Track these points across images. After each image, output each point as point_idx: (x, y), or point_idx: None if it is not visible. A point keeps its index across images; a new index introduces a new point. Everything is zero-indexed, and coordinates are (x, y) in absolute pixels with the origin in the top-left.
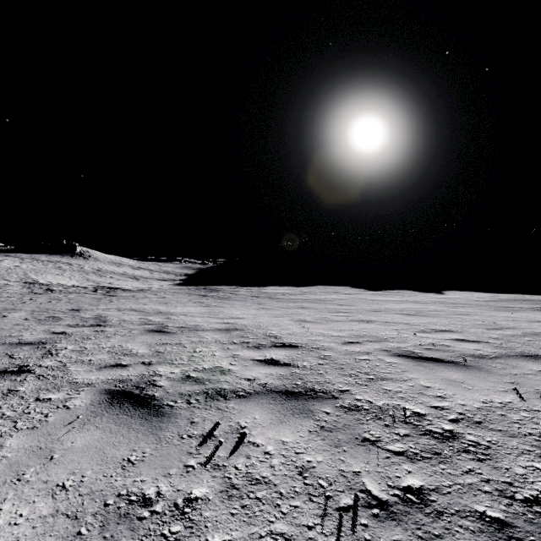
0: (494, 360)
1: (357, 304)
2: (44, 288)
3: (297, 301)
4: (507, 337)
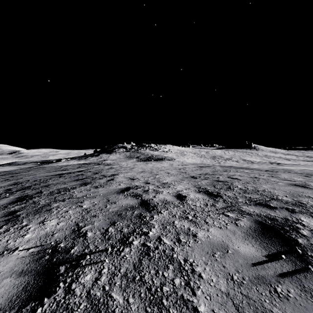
0: None
1: None
2: (250, 162)
3: None
4: None
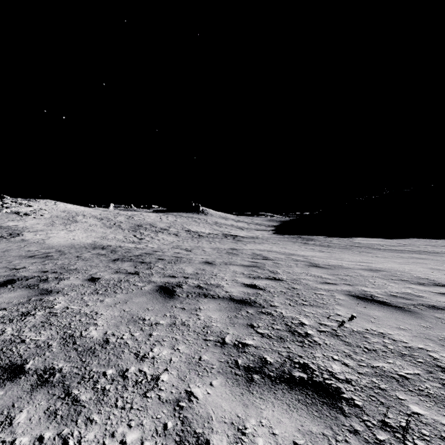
0: None
1: None
2: (197, 234)
3: (404, 252)
4: None
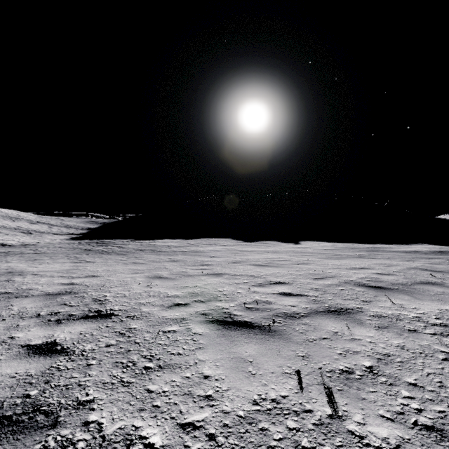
0: (301, 320)
1: (225, 256)
2: None
3: (176, 253)
4: (325, 288)
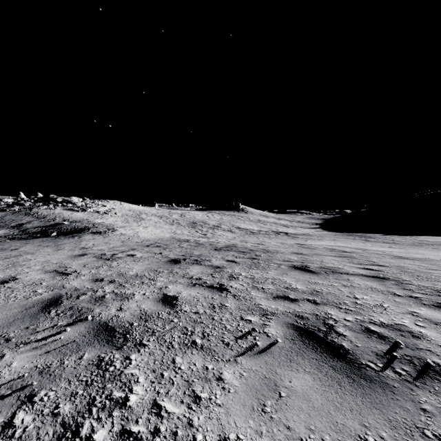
0: None
1: None
2: (248, 231)
3: None
4: None
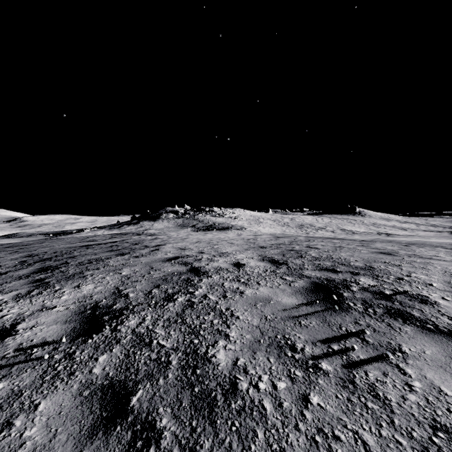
0: None
1: None
2: (351, 232)
3: None
4: None
